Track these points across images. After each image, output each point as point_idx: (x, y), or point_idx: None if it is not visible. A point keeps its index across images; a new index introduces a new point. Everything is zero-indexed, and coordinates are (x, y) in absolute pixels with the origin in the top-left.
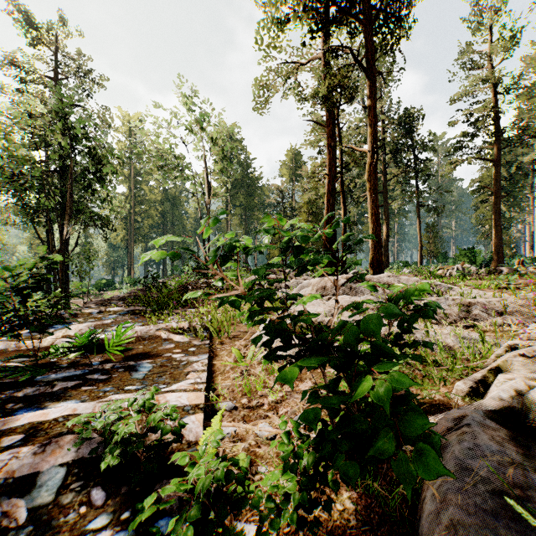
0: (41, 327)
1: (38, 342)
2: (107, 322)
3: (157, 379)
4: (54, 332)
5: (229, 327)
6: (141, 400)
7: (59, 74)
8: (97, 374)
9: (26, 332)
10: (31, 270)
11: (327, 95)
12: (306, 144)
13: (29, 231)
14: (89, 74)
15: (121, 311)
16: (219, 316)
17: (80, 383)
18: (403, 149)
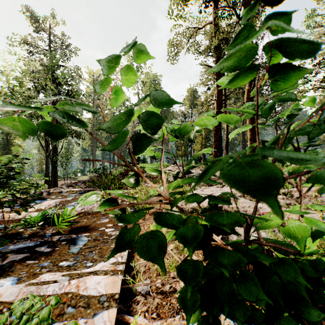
0: (10, 207)
1: (16, 215)
2: (69, 199)
3: (87, 255)
4: (33, 205)
5: (149, 205)
6: (34, 321)
7: (51, 47)
8: (44, 247)
9: (15, 206)
10: (6, 164)
11: (217, 46)
12: (201, 83)
13: (36, 141)
14: (68, 46)
15: (80, 191)
16: (143, 195)
17: (27, 256)
18: (265, 84)
